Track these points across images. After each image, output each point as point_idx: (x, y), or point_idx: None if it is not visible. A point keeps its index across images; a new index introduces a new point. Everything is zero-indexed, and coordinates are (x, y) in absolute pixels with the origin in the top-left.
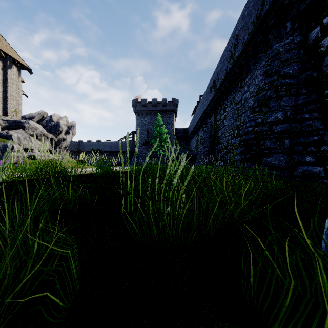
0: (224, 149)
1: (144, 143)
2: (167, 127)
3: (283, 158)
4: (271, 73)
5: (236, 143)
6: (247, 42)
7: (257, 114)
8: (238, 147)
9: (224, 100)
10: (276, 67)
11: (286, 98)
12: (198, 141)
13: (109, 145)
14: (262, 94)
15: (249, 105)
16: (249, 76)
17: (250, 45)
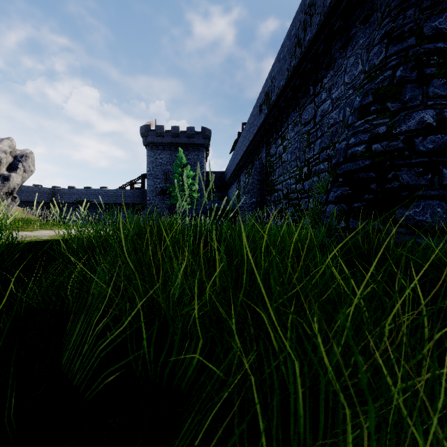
0: (282, 199)
1: (159, 192)
2: (194, 170)
3: (441, 208)
4: (402, 34)
5: (305, 188)
6: (331, 7)
7: (373, 117)
8: (331, 188)
9: (283, 122)
10: (412, 21)
11: (440, 80)
12: (239, 189)
13: (105, 194)
14: (382, 76)
15: (330, 123)
16: (331, 73)
17: (338, 13)
